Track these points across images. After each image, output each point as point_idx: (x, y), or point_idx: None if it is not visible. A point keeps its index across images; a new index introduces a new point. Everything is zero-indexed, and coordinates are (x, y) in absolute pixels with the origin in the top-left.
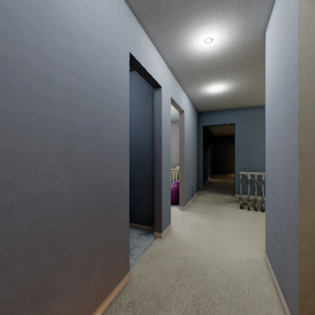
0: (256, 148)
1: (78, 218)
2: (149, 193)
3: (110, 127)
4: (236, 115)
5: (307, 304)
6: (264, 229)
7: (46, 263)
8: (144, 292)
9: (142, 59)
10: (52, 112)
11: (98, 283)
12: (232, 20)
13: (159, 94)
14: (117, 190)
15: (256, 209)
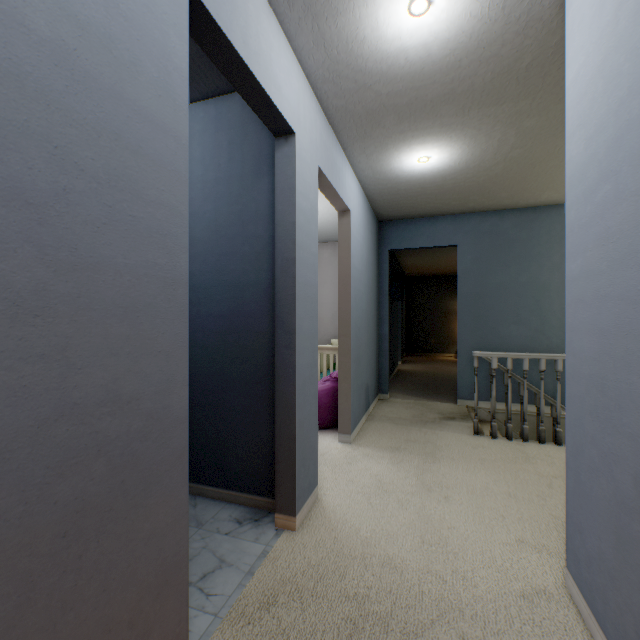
0: (504, 300)
1: None
2: (263, 410)
3: (103, 209)
4: (460, 228)
5: None
6: (540, 489)
7: None
8: None
9: (236, 30)
10: None
11: None
12: None
13: (289, 152)
14: (139, 429)
15: (510, 436)
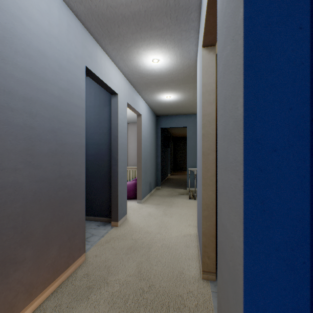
0: None
1: (37, 204)
2: (107, 188)
3: (67, 130)
4: (188, 120)
5: (207, 251)
6: None
7: (9, 239)
8: (98, 266)
9: (98, 71)
10: (14, 119)
11: (56, 259)
12: (171, 49)
13: (116, 100)
14: (74, 183)
15: None
